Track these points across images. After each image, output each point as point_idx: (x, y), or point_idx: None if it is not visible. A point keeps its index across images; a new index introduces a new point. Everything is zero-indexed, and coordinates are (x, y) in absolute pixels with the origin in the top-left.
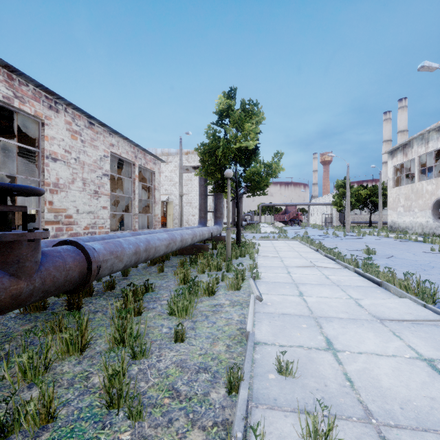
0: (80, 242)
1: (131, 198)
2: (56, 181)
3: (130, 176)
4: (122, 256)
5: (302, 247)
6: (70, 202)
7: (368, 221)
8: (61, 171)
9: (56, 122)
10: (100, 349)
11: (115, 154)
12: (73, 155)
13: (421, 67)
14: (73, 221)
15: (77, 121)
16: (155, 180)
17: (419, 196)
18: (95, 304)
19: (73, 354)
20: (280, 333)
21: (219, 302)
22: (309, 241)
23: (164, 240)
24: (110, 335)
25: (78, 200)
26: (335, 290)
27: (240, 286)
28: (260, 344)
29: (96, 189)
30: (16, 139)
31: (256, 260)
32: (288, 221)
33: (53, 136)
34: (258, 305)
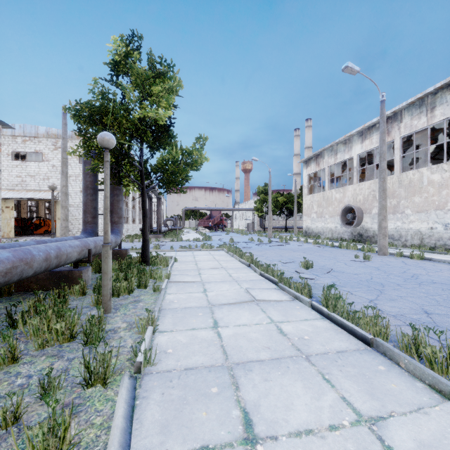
0: None
1: None
2: None
3: None
4: None
5: (230, 260)
6: None
7: (284, 226)
8: None
9: None
10: None
11: None
12: None
13: (345, 68)
14: None
15: None
16: None
17: (329, 204)
18: None
19: None
20: None
21: None
22: (237, 252)
23: None
24: None
25: None
26: (312, 382)
27: (70, 444)
28: None
29: None
30: None
31: (161, 298)
32: (213, 226)
33: None
34: None
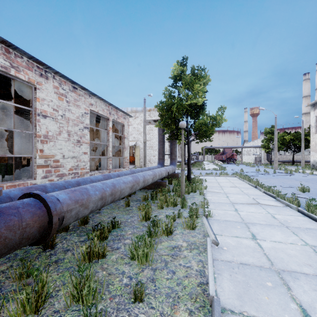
0: (42, 195)
1: (106, 145)
2: (45, 133)
3: (106, 128)
4: (88, 203)
5: (241, 183)
6: (57, 149)
7: (291, 160)
8: (50, 125)
9: (45, 86)
10: (58, 306)
11: (94, 111)
12: (60, 112)
13: None
14: (60, 165)
15: (63, 86)
16: (125, 131)
17: None
18: (68, 241)
19: (30, 313)
20: (245, 294)
21: (177, 243)
22: (246, 178)
23: (129, 182)
24: (68, 292)
25: (63, 148)
26: (286, 233)
27: (195, 226)
28: (225, 313)
29: (78, 139)
30: (20, 102)
31: (206, 197)
32: (225, 159)
33: (44, 98)
34: (215, 250)
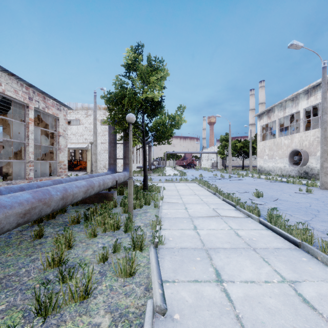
0: None
1: (24, 143)
2: None
3: (24, 119)
4: None
5: (200, 189)
6: None
7: (241, 165)
8: None
9: None
10: None
11: None
12: None
13: (290, 45)
14: None
15: None
16: (60, 126)
17: (279, 148)
18: None
19: None
20: None
21: (91, 322)
22: (205, 184)
23: (18, 205)
24: None
25: None
26: (256, 261)
27: (134, 269)
28: None
29: None
30: None
31: (160, 211)
32: (186, 165)
33: None
34: (159, 326)
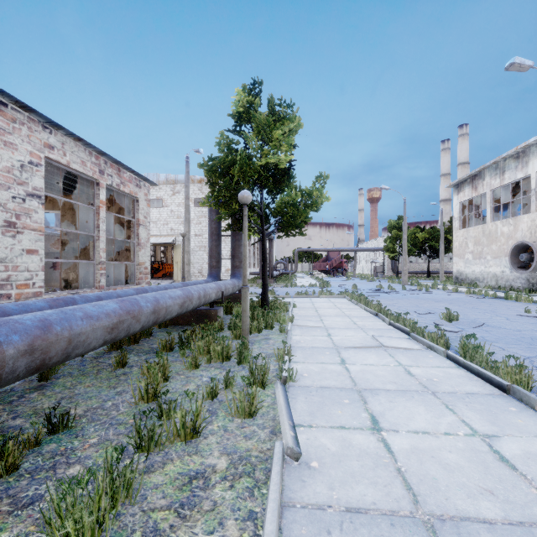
0: None
1: (93, 237)
2: None
3: (92, 202)
4: None
5: (353, 308)
6: None
7: (425, 271)
8: None
9: None
10: None
11: (58, 163)
12: None
13: (510, 65)
14: None
15: None
16: (140, 211)
17: (493, 240)
18: None
19: None
20: None
21: (204, 463)
22: (362, 300)
23: (105, 316)
24: None
25: None
26: (434, 408)
27: (255, 408)
28: None
29: (11, 219)
30: None
31: (290, 337)
32: (330, 270)
33: None
34: (291, 473)
